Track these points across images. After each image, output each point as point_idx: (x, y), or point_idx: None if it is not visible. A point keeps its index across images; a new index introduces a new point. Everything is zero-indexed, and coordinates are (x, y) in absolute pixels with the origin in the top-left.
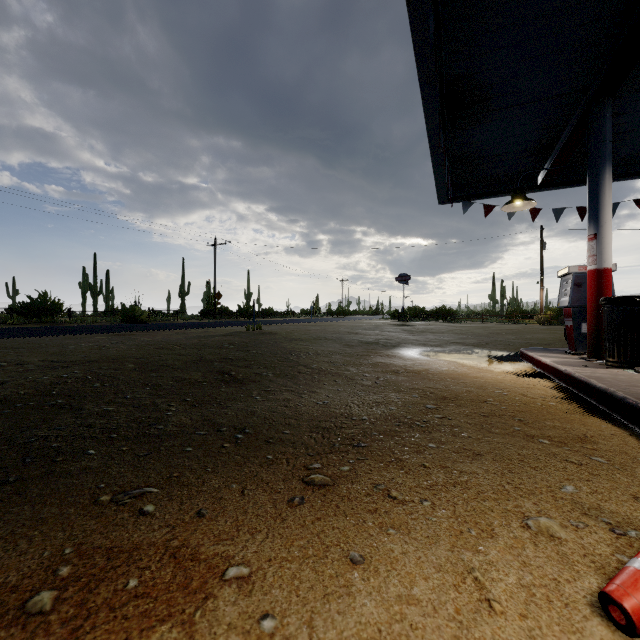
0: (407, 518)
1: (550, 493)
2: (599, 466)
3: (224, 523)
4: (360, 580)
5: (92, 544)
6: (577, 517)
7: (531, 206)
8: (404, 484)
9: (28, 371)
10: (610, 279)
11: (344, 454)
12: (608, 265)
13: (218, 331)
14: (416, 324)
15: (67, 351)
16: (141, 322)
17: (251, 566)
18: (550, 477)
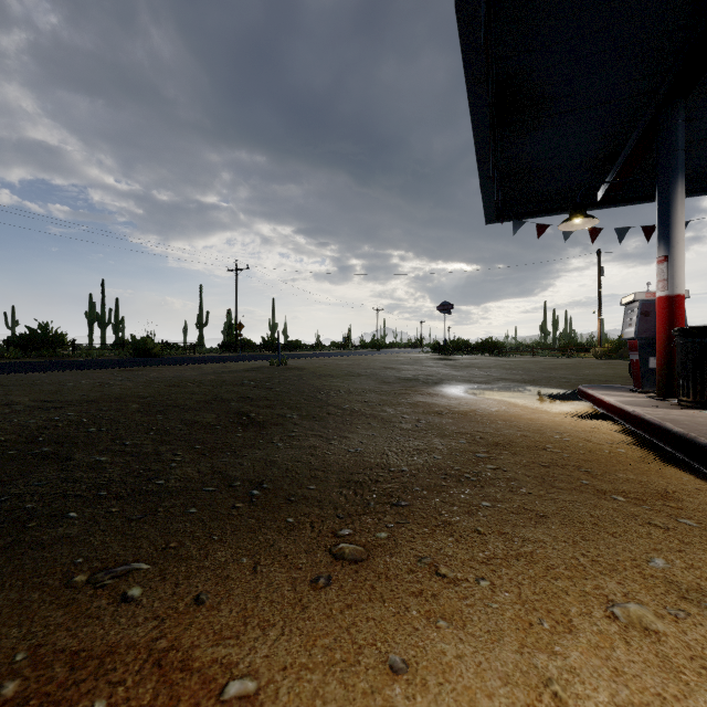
0: (461, 604)
1: (636, 568)
2: (689, 531)
3: (228, 613)
4: (403, 699)
5: (54, 646)
6: (674, 602)
7: (592, 224)
8: (455, 557)
9: (15, 413)
10: (683, 307)
11: (381, 516)
12: (681, 291)
13: (238, 366)
14: (460, 358)
15: (64, 389)
16: (153, 356)
17: (259, 678)
18: (633, 546)
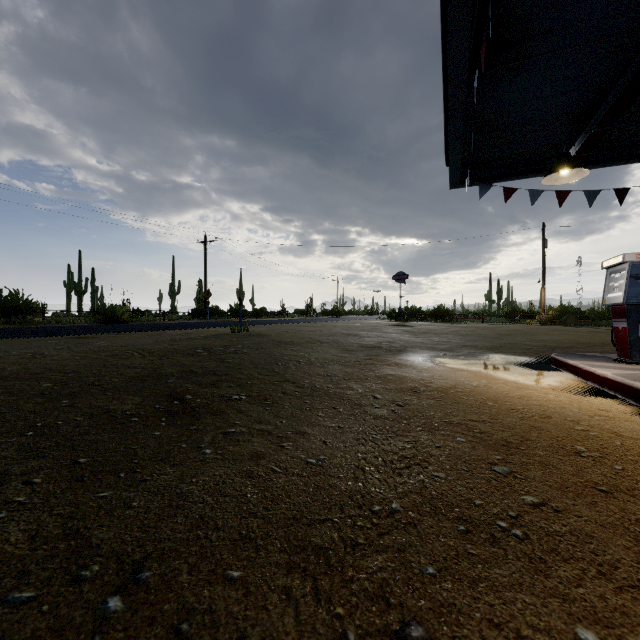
0: None
1: None
2: None
3: None
4: None
5: None
6: None
7: (580, 177)
8: None
9: None
10: None
11: None
12: None
13: (199, 333)
14: (415, 324)
15: None
16: (122, 322)
17: None
18: None
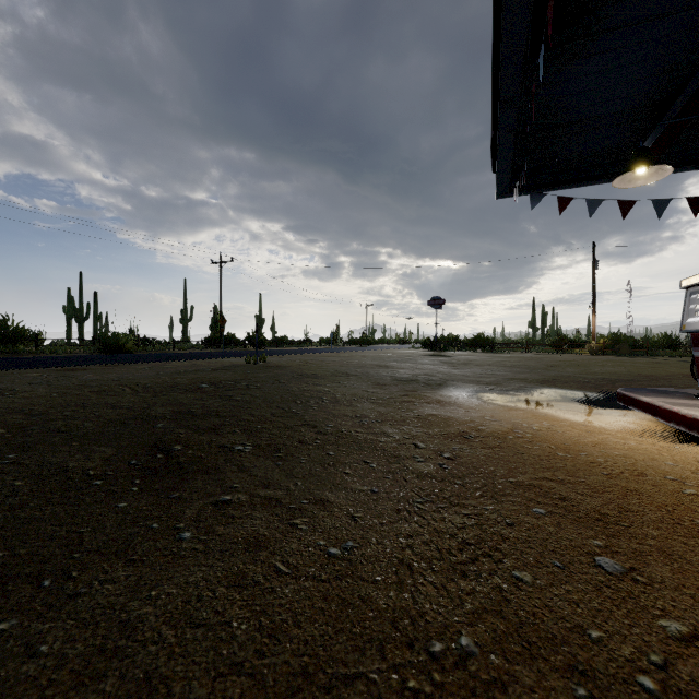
0: None
1: None
2: None
3: None
4: None
5: None
6: None
7: (659, 177)
8: None
9: None
10: None
11: None
12: None
13: (210, 364)
14: (453, 354)
15: None
16: (126, 352)
17: None
18: None
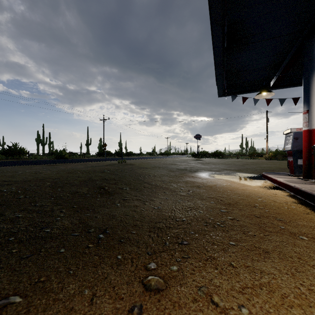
0: None
1: None
2: None
3: None
4: None
5: None
6: None
7: (271, 95)
8: (221, 287)
9: None
10: None
11: (172, 252)
12: (314, 127)
13: (103, 163)
14: (204, 159)
15: (16, 175)
16: (65, 158)
17: None
18: None
